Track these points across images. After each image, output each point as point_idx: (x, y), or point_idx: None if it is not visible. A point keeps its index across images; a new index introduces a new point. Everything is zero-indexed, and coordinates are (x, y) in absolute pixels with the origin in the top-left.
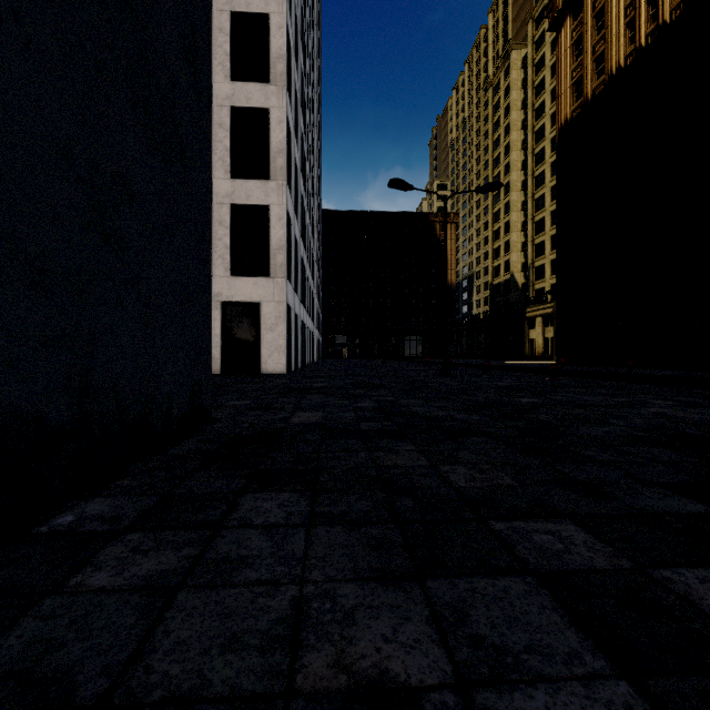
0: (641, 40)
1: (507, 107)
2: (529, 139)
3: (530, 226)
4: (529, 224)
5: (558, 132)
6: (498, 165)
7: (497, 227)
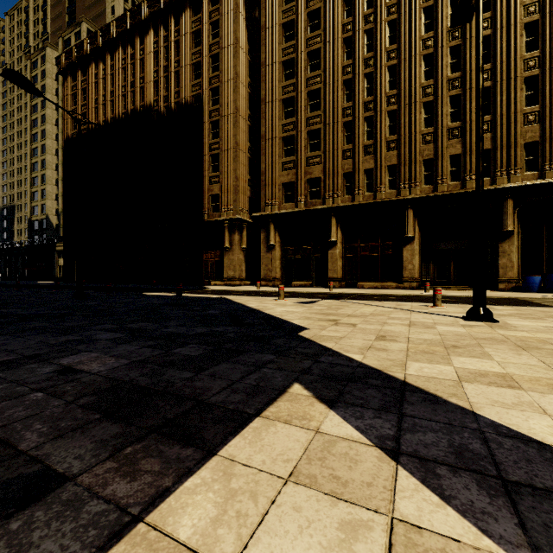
0: (100, 122)
1: (44, 86)
2: (60, 122)
3: (61, 185)
4: (60, 183)
5: (65, 141)
6: (36, 127)
7: (35, 176)
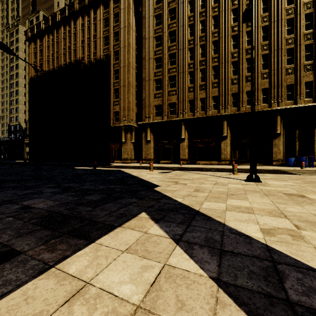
0: (50, 69)
1: (17, 47)
2: (27, 68)
3: (28, 105)
4: (27, 104)
5: (29, 79)
6: (13, 71)
7: (12, 99)
